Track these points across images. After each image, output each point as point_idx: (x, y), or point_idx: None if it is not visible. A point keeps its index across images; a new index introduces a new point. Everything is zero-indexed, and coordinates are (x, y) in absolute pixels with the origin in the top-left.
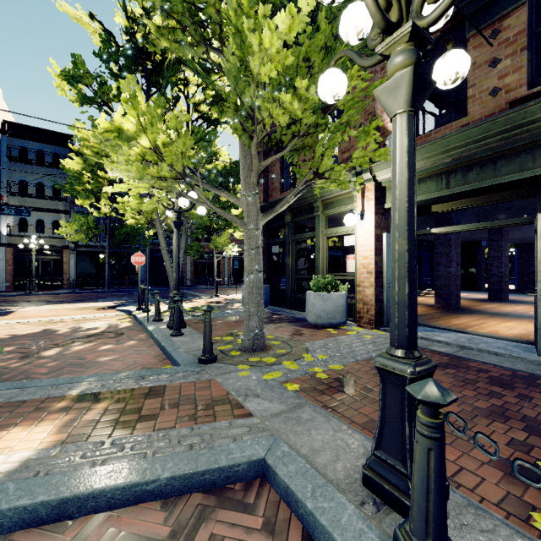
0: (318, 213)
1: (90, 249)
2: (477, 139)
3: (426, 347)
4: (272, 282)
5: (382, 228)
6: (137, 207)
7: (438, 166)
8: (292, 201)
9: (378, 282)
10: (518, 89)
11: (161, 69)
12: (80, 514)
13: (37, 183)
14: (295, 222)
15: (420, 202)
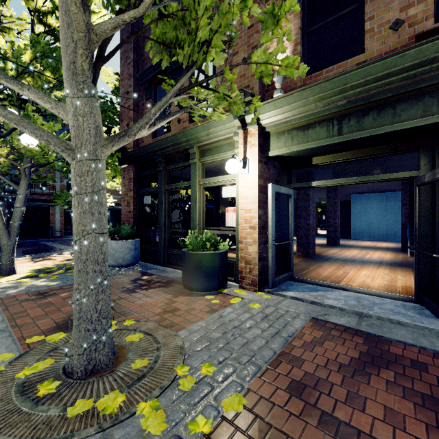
0: (194, 160)
1: None
2: (379, 77)
3: (324, 317)
4: (144, 236)
5: (265, 179)
6: None
7: (330, 110)
8: (159, 124)
9: (261, 238)
10: (424, 21)
11: None
12: None
13: None
14: (169, 171)
15: (305, 151)
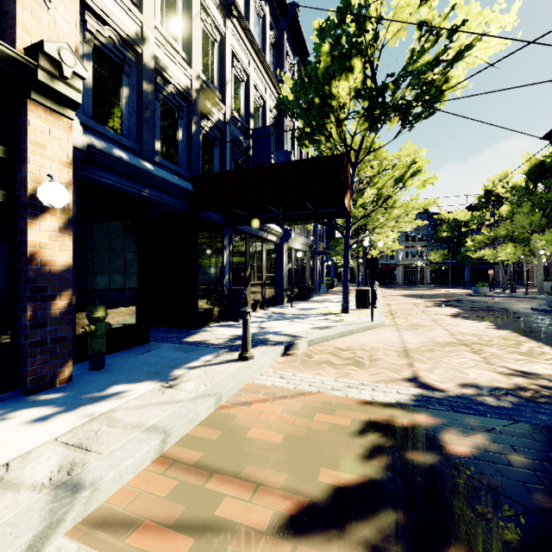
0: None
1: (436, 265)
2: None
3: None
4: None
5: None
6: (492, 255)
7: None
8: None
9: None
10: None
11: (499, 200)
12: (513, 298)
13: (412, 234)
14: None
15: None
